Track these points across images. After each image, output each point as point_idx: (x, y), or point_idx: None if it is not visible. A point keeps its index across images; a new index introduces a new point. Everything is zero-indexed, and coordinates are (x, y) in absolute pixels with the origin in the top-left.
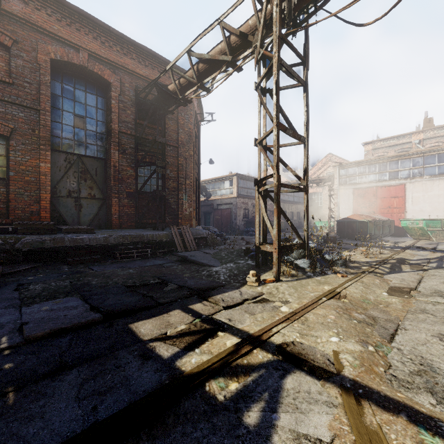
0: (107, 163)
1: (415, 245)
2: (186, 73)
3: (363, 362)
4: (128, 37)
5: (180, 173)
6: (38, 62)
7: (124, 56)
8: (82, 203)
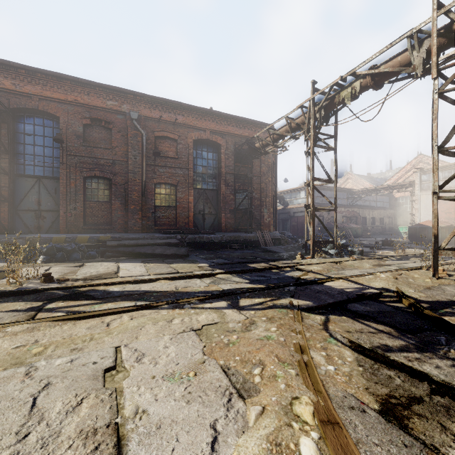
0: (218, 192)
1: None
2: (266, 138)
3: (319, 270)
4: (231, 115)
5: (262, 194)
6: (188, 143)
7: (228, 126)
8: (205, 217)
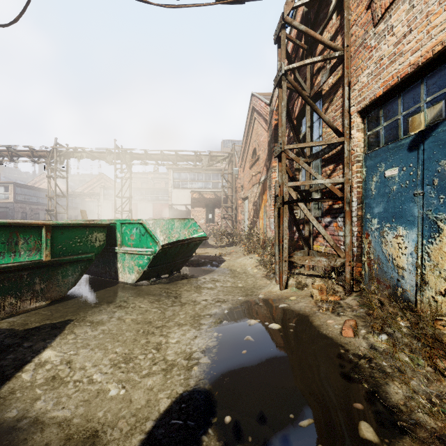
0: None
1: None
2: (3, 152)
3: None
4: None
5: None
6: None
7: None
8: None
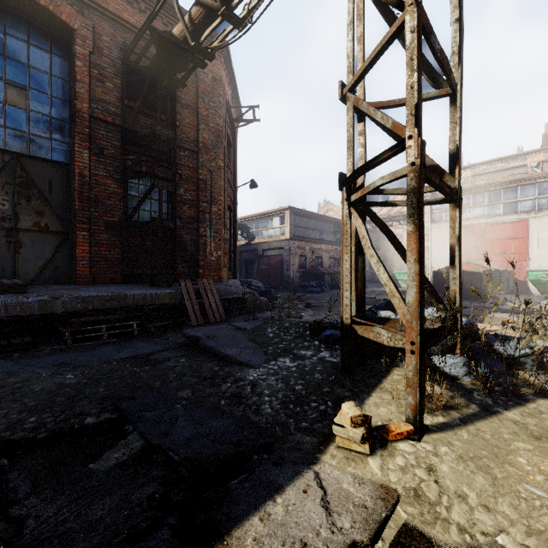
0: (71, 171)
1: None
2: None
3: None
4: None
5: (201, 194)
6: None
7: None
8: (21, 239)
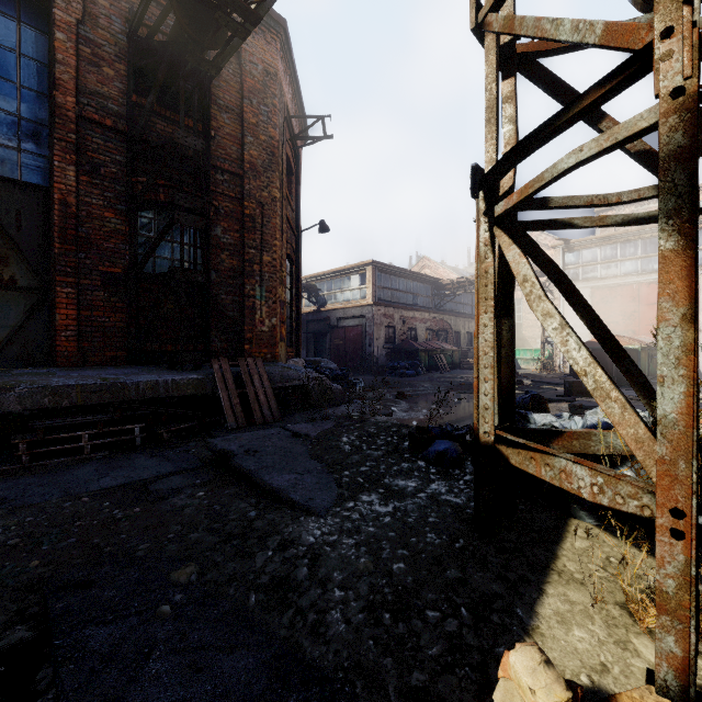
0: (50, 197)
1: None
2: None
3: None
4: None
5: (247, 236)
6: None
7: None
8: None
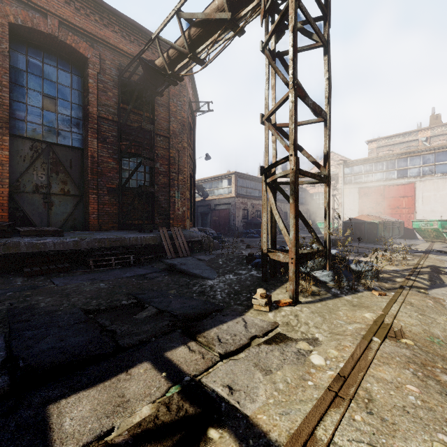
0: (84, 153)
1: (433, 248)
2: (176, 42)
3: None
4: (109, 5)
5: (171, 167)
6: None
7: (104, 28)
8: (52, 200)
